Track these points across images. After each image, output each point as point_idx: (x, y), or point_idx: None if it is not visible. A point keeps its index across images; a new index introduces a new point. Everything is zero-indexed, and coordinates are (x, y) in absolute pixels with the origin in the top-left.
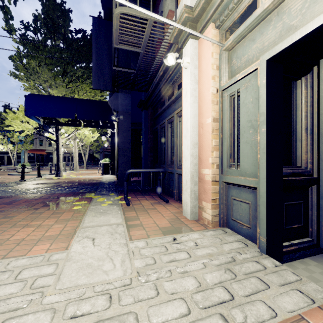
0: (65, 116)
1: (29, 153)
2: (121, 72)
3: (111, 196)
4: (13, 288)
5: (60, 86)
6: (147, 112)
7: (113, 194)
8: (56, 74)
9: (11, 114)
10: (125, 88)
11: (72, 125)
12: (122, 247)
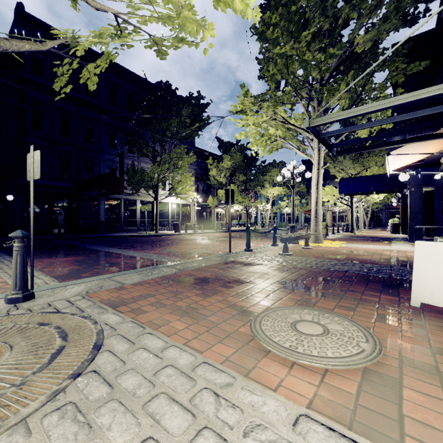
0: (364, 191)
1: (304, 213)
2: (411, 165)
3: (404, 242)
4: (382, 247)
5: (356, 167)
6: (439, 182)
7: (405, 241)
8: (354, 160)
9: (323, 191)
10: (416, 168)
11: (365, 194)
12: (409, 247)
